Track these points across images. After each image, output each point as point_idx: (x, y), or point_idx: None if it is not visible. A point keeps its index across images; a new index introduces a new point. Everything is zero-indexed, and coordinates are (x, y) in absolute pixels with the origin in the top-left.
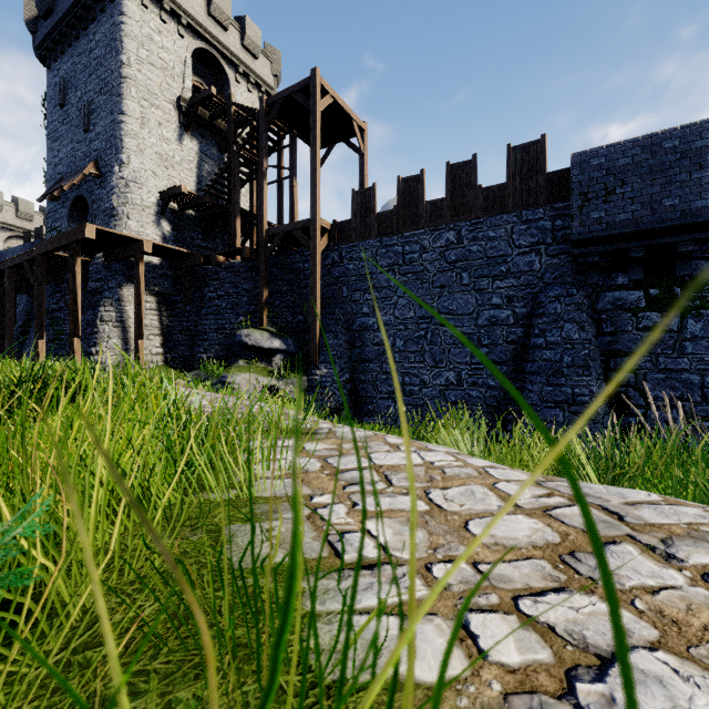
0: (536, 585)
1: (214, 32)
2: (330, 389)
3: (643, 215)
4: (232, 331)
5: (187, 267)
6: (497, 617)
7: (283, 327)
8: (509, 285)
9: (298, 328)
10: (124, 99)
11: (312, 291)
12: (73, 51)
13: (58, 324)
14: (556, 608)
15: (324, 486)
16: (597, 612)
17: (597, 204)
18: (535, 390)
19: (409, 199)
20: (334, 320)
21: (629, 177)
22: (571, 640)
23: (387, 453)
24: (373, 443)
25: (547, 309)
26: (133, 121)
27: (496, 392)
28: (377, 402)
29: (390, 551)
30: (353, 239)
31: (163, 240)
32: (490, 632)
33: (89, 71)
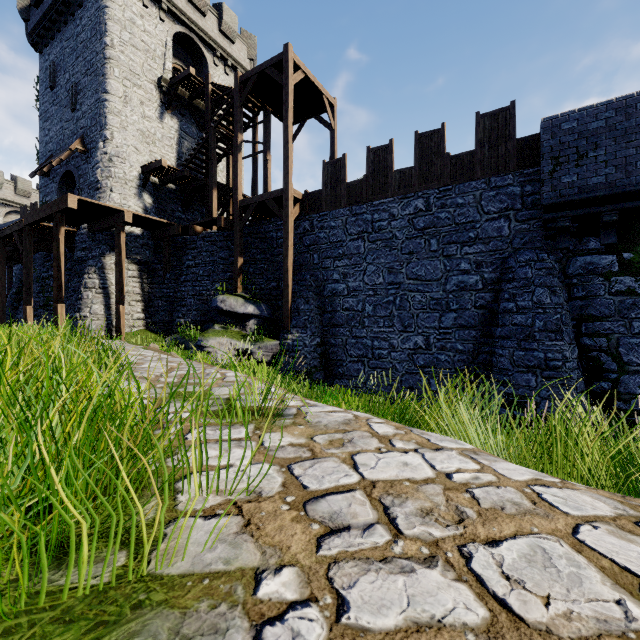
0: None
1: (193, 17)
2: (302, 352)
3: (617, 178)
4: (208, 297)
5: (167, 237)
6: None
7: (256, 293)
8: (477, 250)
9: (271, 294)
10: (108, 78)
11: (285, 259)
12: (62, 36)
13: (47, 291)
14: None
15: (283, 541)
16: None
17: (569, 168)
18: (506, 354)
19: (378, 169)
20: (305, 286)
21: (603, 140)
22: None
23: (377, 454)
24: (356, 434)
25: (517, 274)
26: (116, 99)
27: (465, 356)
28: (347, 365)
29: None
30: (324, 209)
31: (144, 212)
32: None
33: (76, 54)
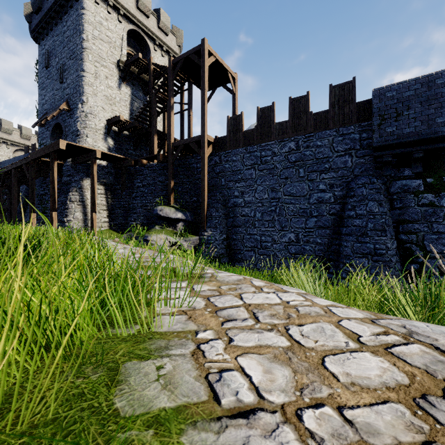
0: (404, 439)
1: (140, 19)
2: (213, 244)
3: (422, 129)
4: (151, 207)
5: (123, 167)
6: None
7: (183, 205)
8: (330, 176)
9: (193, 205)
10: (84, 62)
11: (202, 182)
12: (53, 33)
13: (44, 203)
14: None
15: (206, 323)
16: None
17: (391, 122)
18: (349, 246)
19: (264, 122)
20: (216, 200)
21: (413, 104)
22: None
23: (253, 294)
24: (243, 285)
25: (357, 192)
26: (90, 75)
27: (322, 247)
28: (243, 253)
29: (262, 393)
30: (228, 148)
31: (108, 150)
32: None
33: (63, 45)
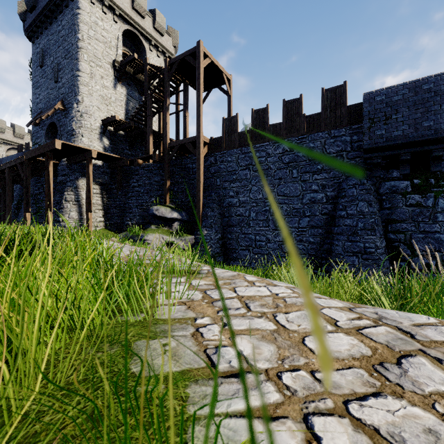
0: (359, 390)
1: (136, 19)
2: (209, 244)
3: (409, 132)
4: (147, 207)
5: (119, 167)
6: (334, 420)
7: (179, 204)
8: (322, 177)
9: (189, 205)
10: (80, 61)
11: (198, 182)
12: (48, 32)
13: (38, 202)
14: (377, 412)
15: (204, 311)
16: (408, 414)
17: (380, 125)
18: (340, 244)
19: (259, 123)
20: (211, 200)
21: (401, 108)
22: (393, 442)
23: (246, 287)
24: (237, 280)
25: (348, 193)
26: (85, 75)
27: (315, 246)
28: (238, 252)
29: (251, 362)
30: (224, 149)
31: (104, 150)
32: (330, 434)
33: (58, 44)
